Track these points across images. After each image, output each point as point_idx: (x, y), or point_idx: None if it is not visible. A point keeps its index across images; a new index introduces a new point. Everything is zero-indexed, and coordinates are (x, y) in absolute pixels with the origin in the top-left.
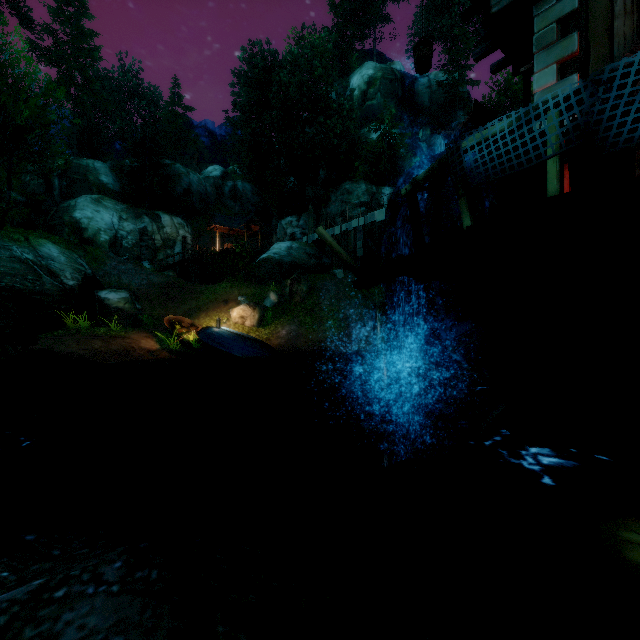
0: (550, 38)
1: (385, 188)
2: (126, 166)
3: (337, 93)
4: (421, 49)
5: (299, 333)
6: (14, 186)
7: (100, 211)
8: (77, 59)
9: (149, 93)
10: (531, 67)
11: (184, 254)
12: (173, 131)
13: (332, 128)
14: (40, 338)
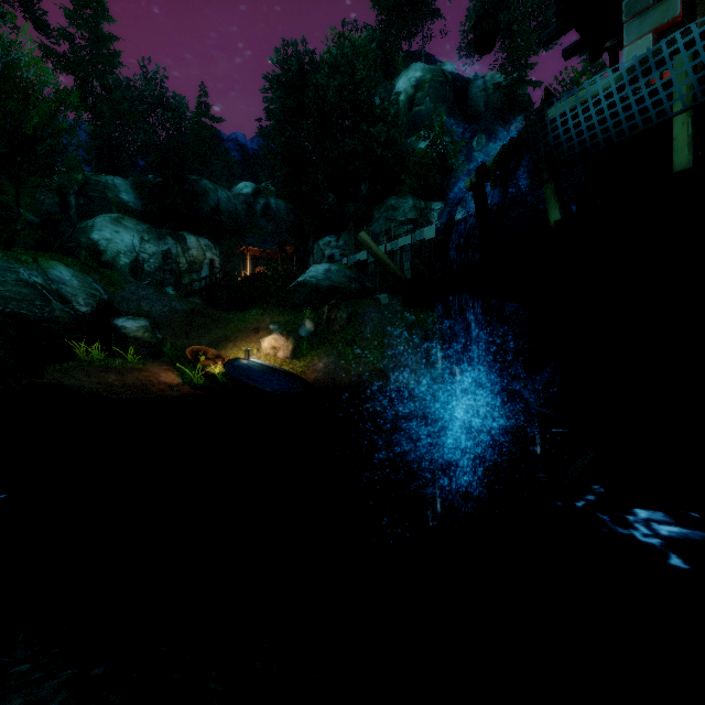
0: (644, 2)
1: (435, 203)
2: (148, 182)
3: (381, 98)
4: (483, 24)
5: (338, 366)
6: (28, 205)
7: (120, 232)
8: (95, 66)
9: (174, 103)
10: (619, 41)
11: (212, 279)
12: (200, 144)
13: (375, 137)
14: (47, 370)
